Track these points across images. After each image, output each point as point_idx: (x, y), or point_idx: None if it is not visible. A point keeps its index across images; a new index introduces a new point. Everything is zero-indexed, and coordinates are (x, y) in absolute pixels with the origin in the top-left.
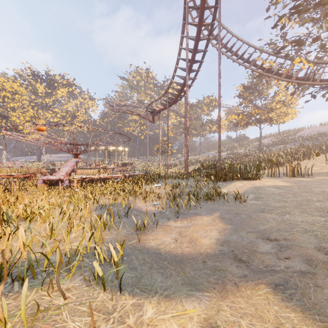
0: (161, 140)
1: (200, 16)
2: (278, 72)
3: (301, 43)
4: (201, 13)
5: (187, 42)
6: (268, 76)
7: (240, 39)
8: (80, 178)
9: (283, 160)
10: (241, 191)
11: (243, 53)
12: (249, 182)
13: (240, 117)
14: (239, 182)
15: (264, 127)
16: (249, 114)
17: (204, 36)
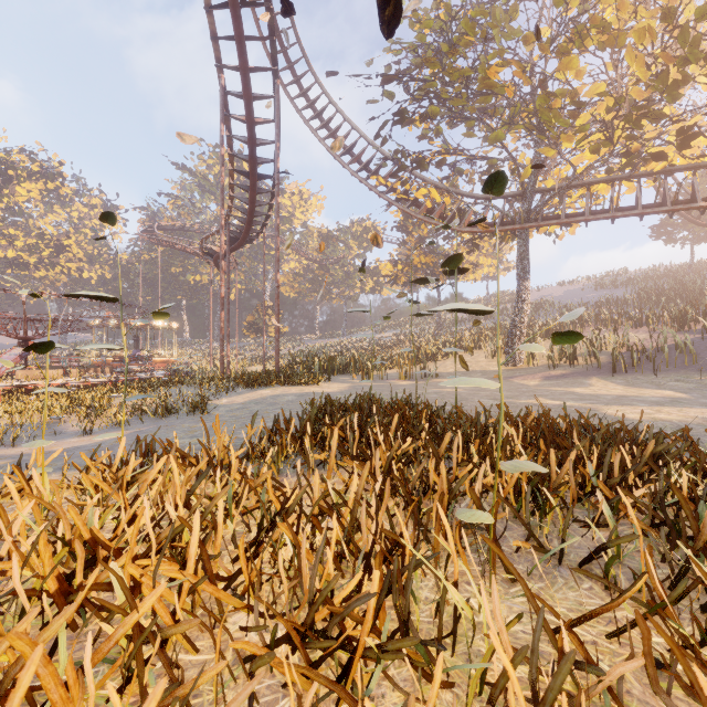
0: (258, 307)
1: (246, 109)
2: (417, 202)
3: (423, 166)
4: (247, 106)
5: (222, 152)
6: (399, 207)
7: (363, 136)
8: (10, 387)
9: (435, 351)
10: (242, 401)
11: (368, 161)
12: (291, 388)
13: (399, 268)
14: (275, 388)
15: (444, 287)
16: (414, 263)
17: (305, 121)
